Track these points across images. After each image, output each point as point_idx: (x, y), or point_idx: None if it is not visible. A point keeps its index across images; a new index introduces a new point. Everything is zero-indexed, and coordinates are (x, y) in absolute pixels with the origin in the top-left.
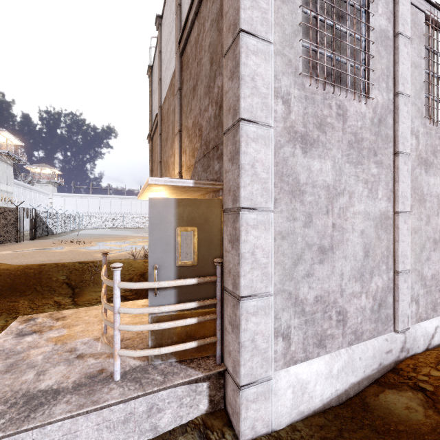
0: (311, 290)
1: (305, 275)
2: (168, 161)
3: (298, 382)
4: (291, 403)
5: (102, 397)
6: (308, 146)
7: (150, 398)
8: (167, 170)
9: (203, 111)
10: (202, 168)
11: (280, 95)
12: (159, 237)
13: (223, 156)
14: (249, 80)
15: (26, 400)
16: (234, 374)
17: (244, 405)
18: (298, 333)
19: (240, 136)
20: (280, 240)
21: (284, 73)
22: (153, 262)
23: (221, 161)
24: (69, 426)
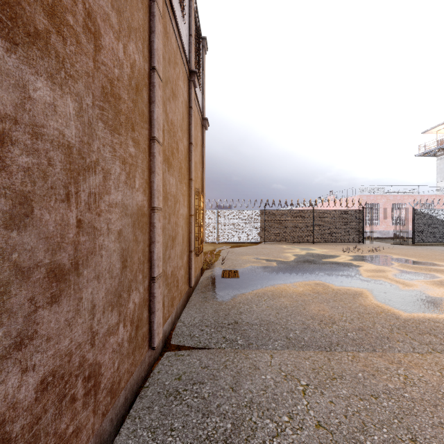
0: None
1: None
2: None
3: None
4: None
5: None
6: None
7: None
8: None
9: None
10: None
11: None
12: None
13: None
14: None
15: None
16: None
17: None
18: None
19: None
20: None
21: None
22: None
23: None
24: None
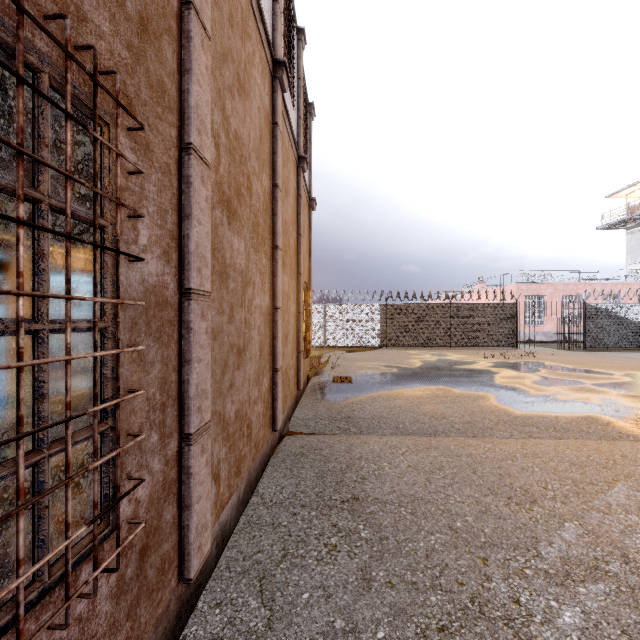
0: None
1: None
2: None
3: None
4: None
5: None
6: None
7: None
8: None
9: None
10: None
11: None
12: None
13: None
14: None
15: None
16: None
17: None
18: None
19: None
20: None
21: None
22: None
23: None
24: None
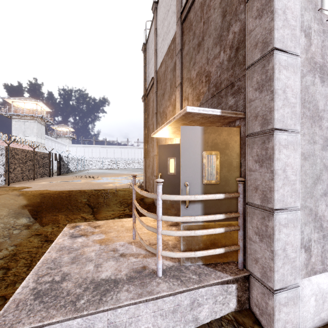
0: (327, 208)
1: (323, 194)
2: (165, 111)
3: (320, 291)
4: (313, 309)
5: (154, 289)
6: (325, 76)
7: (192, 293)
8: (164, 118)
9: (212, 59)
10: (210, 107)
11: (303, 29)
12: (189, 159)
13: (246, 88)
14: (281, 13)
15: (94, 286)
16: (264, 279)
17: (277, 308)
18: (317, 246)
19: (274, 64)
20: (303, 160)
21: (306, 9)
22: (184, 180)
23: (238, 95)
24: (133, 311)
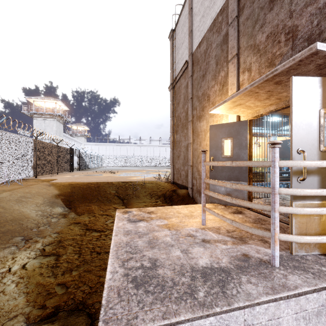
0: None
1: None
2: (206, 93)
3: None
4: None
5: (285, 282)
6: None
7: None
8: (204, 100)
9: (301, 8)
10: None
11: None
12: (302, 119)
13: None
14: None
15: (201, 275)
16: None
17: None
18: None
19: None
20: None
21: None
22: (296, 146)
23: None
24: (273, 310)
